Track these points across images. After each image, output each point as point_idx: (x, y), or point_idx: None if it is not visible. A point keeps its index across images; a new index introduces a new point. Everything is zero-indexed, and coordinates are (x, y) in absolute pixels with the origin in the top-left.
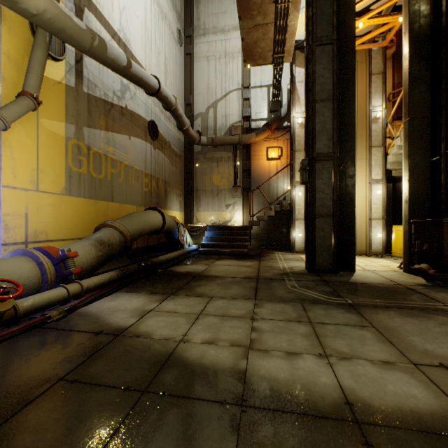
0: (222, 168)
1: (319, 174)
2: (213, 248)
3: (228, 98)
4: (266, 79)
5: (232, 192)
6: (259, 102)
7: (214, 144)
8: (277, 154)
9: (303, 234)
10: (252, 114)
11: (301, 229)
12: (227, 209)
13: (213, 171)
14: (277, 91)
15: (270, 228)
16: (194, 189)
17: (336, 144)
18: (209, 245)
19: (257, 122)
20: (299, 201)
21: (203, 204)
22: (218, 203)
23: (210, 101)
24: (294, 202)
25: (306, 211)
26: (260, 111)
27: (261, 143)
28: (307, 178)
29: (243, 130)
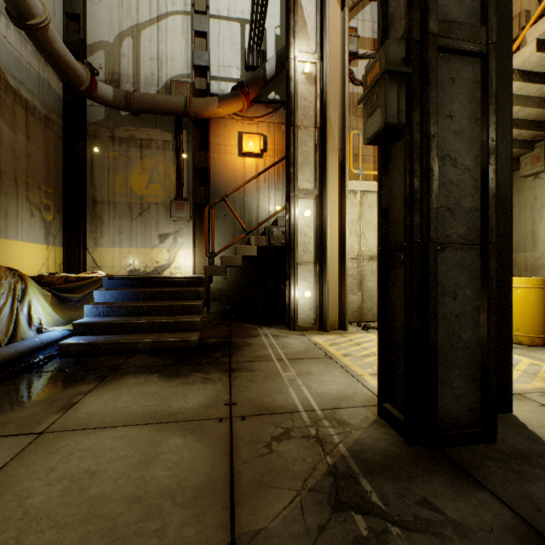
0: (151, 161)
1: (443, 99)
2: (109, 336)
3: (164, 25)
4: (238, 7)
5: (171, 209)
6: (225, 47)
7: (131, 105)
8: (258, 146)
9: (313, 292)
10: (212, 66)
11: (309, 282)
12: (163, 243)
13: (131, 166)
14: (260, 23)
15: (245, 280)
16: (89, 199)
17: (496, 1)
18: (98, 327)
19: (222, 84)
20: (305, 227)
21: (109, 230)
22: (142, 230)
23: (125, 23)
24: (296, 229)
25: (383, 230)
26: (228, 64)
27: (229, 122)
28: (404, 109)
29: (194, 92)
